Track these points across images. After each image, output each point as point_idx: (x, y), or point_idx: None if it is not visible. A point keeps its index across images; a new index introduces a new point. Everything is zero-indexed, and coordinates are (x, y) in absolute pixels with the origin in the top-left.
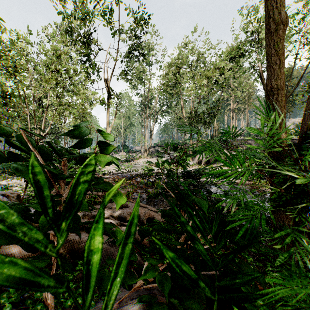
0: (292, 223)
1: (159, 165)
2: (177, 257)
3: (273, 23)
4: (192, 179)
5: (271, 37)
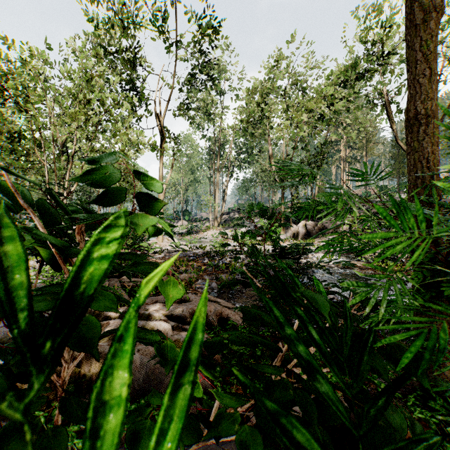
0: (449, 329)
1: (236, 239)
2: (281, 411)
3: (419, 10)
4: (288, 260)
5: (415, 32)
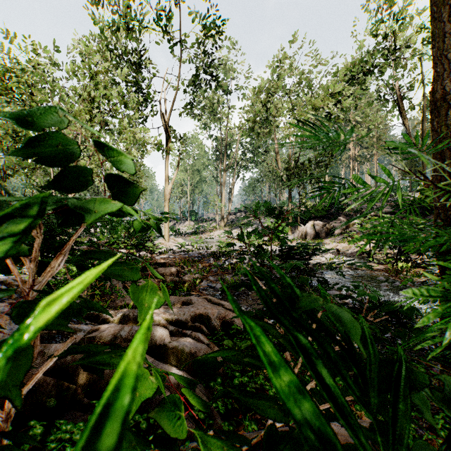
0: None
1: (242, 239)
2: None
3: None
4: (297, 261)
5: (444, 0)
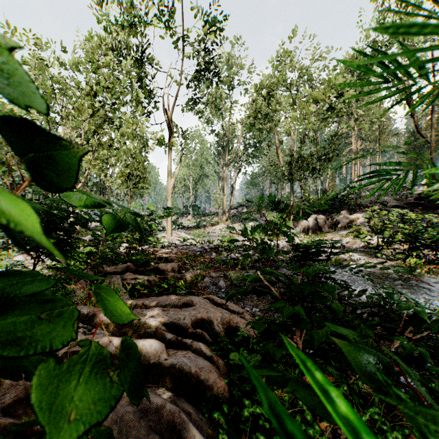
0: None
1: (246, 234)
2: None
3: None
4: (319, 264)
5: None
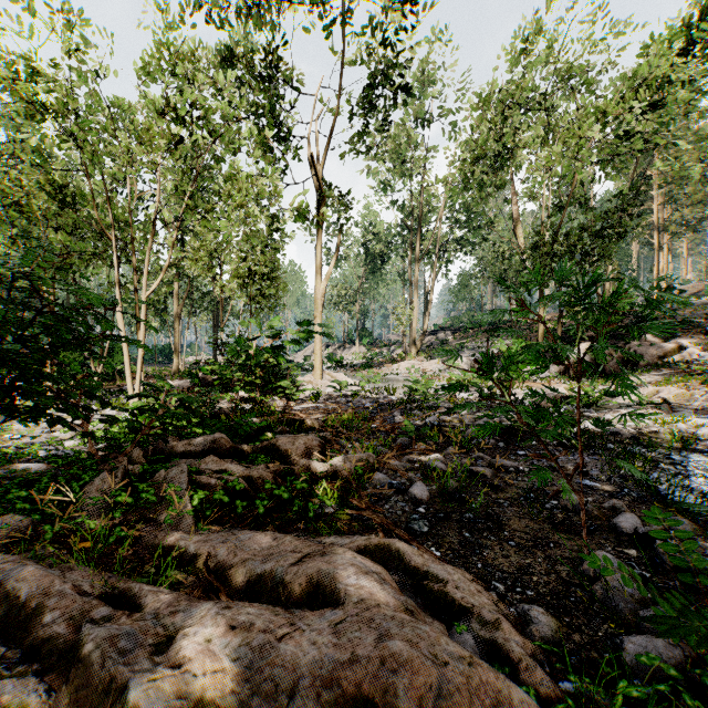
0: None
1: (487, 374)
2: None
3: None
4: None
5: None
